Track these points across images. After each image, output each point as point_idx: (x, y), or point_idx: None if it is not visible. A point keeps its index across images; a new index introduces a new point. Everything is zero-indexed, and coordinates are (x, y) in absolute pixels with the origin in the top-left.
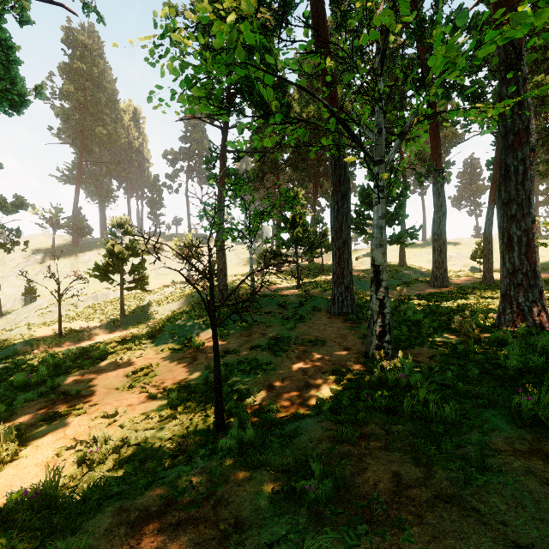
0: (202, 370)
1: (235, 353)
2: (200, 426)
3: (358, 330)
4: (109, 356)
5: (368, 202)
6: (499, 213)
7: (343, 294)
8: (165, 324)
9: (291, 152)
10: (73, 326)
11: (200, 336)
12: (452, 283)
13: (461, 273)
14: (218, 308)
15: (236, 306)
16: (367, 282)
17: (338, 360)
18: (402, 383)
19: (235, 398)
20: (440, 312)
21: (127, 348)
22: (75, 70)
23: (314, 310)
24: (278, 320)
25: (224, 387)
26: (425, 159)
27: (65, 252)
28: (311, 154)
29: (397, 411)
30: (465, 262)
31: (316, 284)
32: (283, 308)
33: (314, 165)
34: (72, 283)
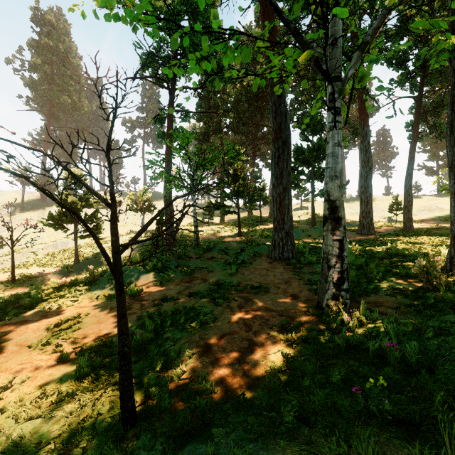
0: (132, 321)
1: (172, 301)
2: (103, 416)
3: (301, 275)
4: (39, 304)
5: (302, 159)
6: (451, 151)
7: (284, 239)
8: (107, 270)
9: (233, 116)
10: (30, 272)
11: (139, 282)
12: (376, 231)
13: (381, 223)
14: (124, 248)
15: (179, 252)
16: (301, 230)
17: (286, 311)
18: (394, 357)
19: (159, 367)
20: (378, 257)
21: (60, 296)
22: (43, 46)
23: (255, 256)
24: (220, 265)
25: (150, 347)
26: (351, 123)
27: (34, 206)
28: (254, 87)
29: (415, 422)
30: (382, 215)
31: (256, 232)
32: (225, 253)
33: (253, 129)
34: (38, 233)
